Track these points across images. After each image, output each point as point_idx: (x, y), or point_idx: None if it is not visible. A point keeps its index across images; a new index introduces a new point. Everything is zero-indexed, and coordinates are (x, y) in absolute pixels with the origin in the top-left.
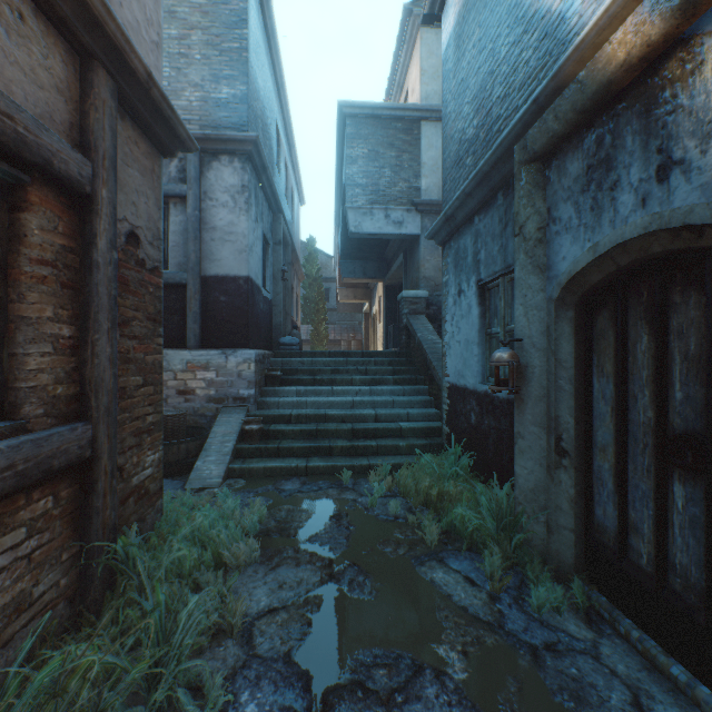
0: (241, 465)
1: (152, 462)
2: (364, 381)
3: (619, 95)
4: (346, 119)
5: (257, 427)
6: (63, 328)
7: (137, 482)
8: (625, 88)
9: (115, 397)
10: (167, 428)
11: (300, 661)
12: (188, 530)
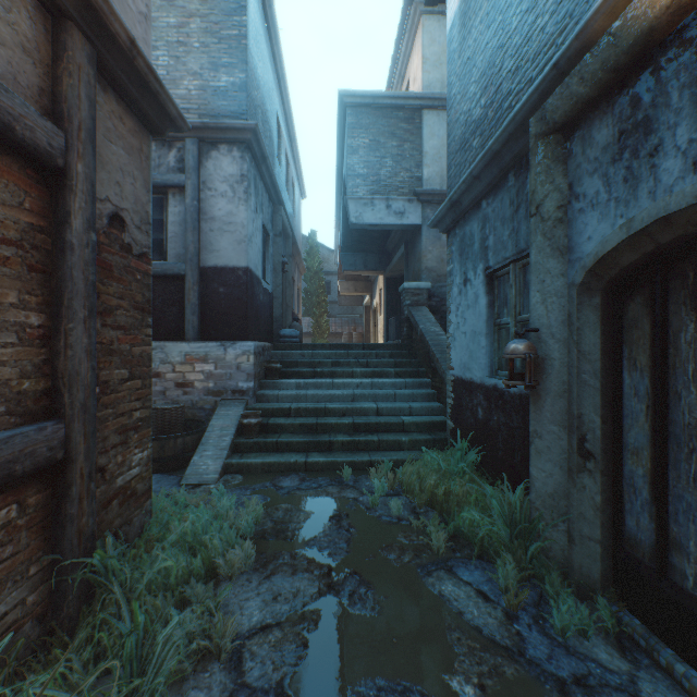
0: (239, 460)
1: (140, 460)
2: (365, 373)
3: (661, 45)
4: (347, 109)
5: (255, 421)
6: (31, 316)
7: (122, 483)
8: (670, 36)
9: (93, 392)
10: (164, 422)
11: (294, 693)
12: (175, 536)
